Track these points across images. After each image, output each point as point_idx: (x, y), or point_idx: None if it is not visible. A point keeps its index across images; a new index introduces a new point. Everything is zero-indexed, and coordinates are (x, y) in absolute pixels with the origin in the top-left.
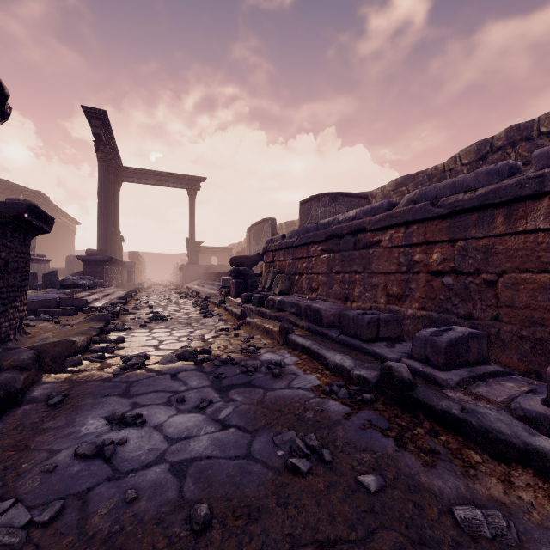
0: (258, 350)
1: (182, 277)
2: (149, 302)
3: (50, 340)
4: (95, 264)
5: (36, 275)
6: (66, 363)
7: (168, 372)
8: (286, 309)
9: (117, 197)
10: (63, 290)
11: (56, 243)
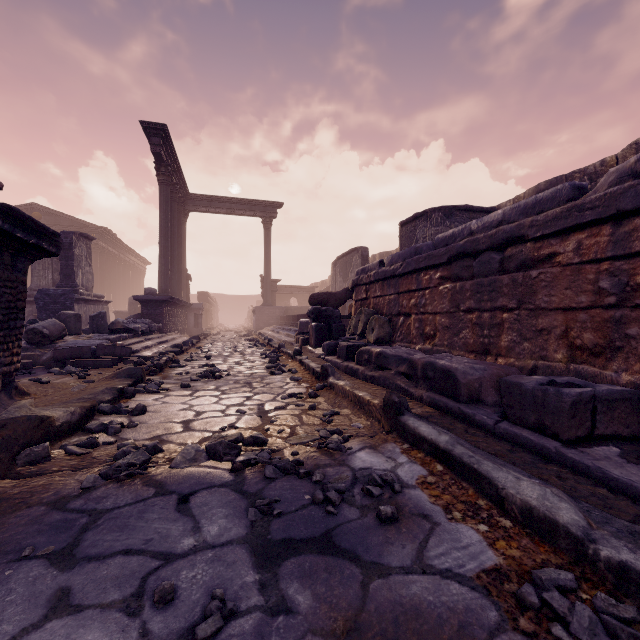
0: (346, 441)
1: (255, 321)
2: (210, 352)
3: (22, 412)
4: (154, 305)
5: (80, 317)
6: (18, 459)
7: (176, 489)
8: (390, 367)
9: (183, 229)
10: (109, 335)
11: (124, 285)
